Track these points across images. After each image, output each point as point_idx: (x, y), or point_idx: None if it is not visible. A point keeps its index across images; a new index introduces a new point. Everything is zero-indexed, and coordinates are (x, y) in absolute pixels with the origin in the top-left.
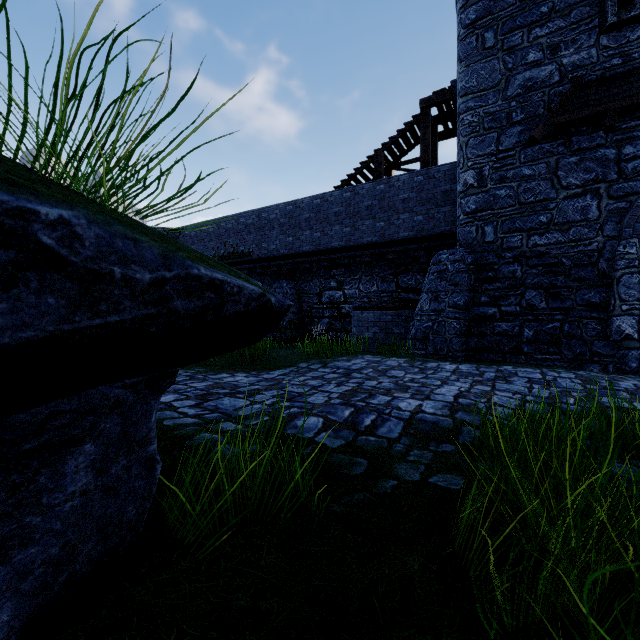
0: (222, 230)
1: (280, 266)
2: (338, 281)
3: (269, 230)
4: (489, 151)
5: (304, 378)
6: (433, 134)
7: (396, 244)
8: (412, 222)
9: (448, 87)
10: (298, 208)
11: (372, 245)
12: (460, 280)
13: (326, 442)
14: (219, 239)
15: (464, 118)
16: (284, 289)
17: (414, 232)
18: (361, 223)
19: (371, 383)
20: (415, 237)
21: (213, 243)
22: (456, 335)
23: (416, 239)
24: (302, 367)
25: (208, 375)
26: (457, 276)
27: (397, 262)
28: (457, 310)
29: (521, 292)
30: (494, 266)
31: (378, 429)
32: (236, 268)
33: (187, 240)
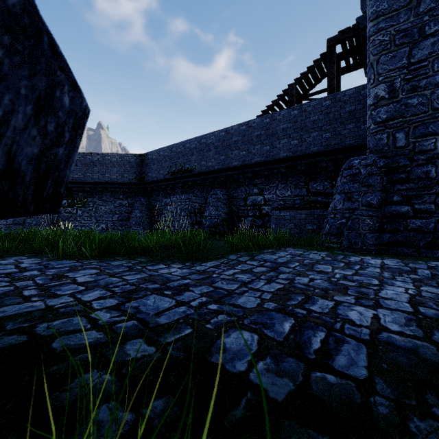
0: (173, 153)
1: (215, 178)
2: (259, 188)
3: (207, 151)
4: (400, 65)
5: (233, 271)
6: (337, 69)
7: (307, 157)
8: (321, 139)
9: (352, 25)
10: (228, 134)
11: (287, 159)
12: (373, 182)
13: (266, 385)
14: (171, 160)
15: (375, 39)
16: (218, 195)
17: (322, 147)
18: (278, 142)
19: (302, 280)
20: (323, 151)
21: (167, 163)
22: (369, 231)
23: (324, 152)
24: (231, 259)
25: (146, 266)
26: (370, 178)
27: (307, 172)
28: (370, 208)
29: (435, 191)
30: (406, 168)
31: (334, 358)
32: (183, 181)
33: (150, 162)
